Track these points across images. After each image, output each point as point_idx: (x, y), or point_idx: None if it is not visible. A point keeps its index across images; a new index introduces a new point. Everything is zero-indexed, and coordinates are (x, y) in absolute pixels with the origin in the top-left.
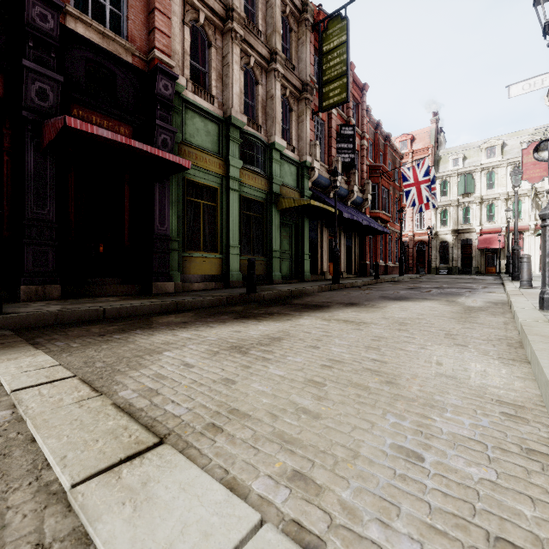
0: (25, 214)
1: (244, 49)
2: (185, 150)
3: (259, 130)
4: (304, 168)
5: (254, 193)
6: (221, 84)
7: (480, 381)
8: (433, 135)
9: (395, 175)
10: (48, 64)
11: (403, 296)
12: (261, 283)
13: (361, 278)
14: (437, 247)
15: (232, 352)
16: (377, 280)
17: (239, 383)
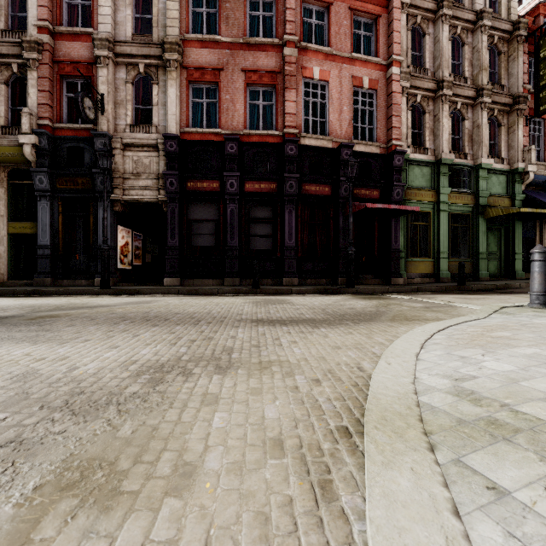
0: (339, 246)
1: (451, 100)
2: (408, 192)
3: (465, 157)
4: (515, 175)
5: (460, 209)
6: (433, 136)
7: None
8: None
9: None
10: (347, 174)
11: None
12: (467, 280)
13: None
14: None
15: (463, 299)
16: None
17: (469, 301)
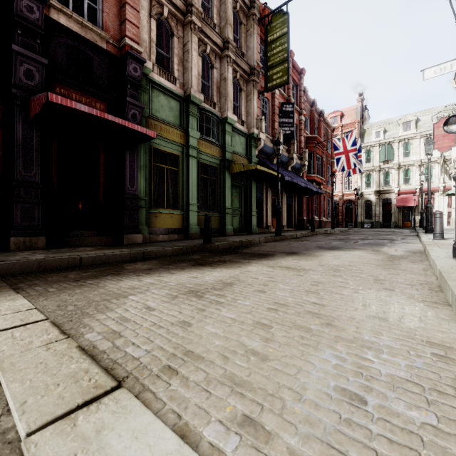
0: (14, 177)
1: (201, 38)
2: (152, 123)
3: (214, 107)
4: (251, 139)
5: (210, 159)
6: (182, 68)
7: (410, 323)
8: (359, 112)
9: (327, 145)
10: (34, 49)
11: (335, 246)
12: (215, 235)
13: (299, 231)
14: (362, 205)
15: (189, 296)
16: (312, 233)
17: (194, 326)
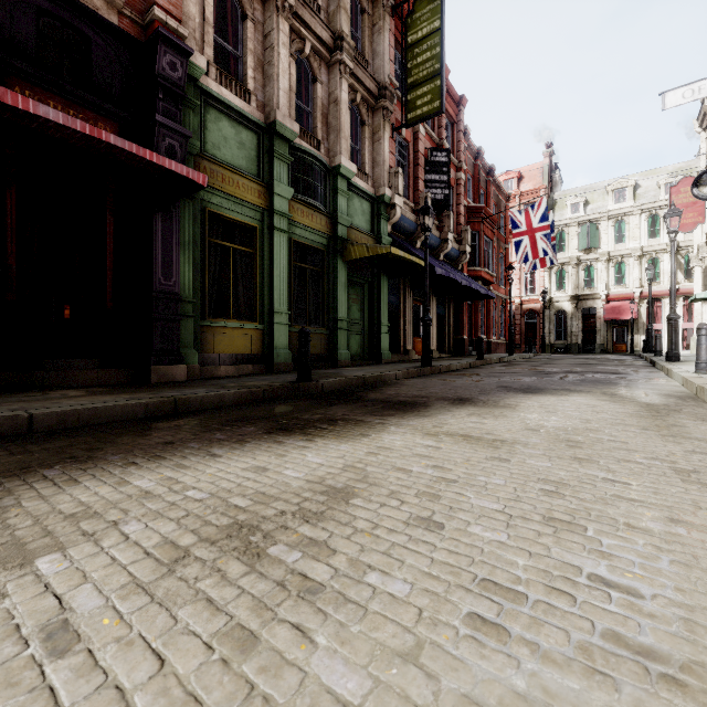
0: None
1: (295, 28)
2: (206, 167)
3: (318, 147)
4: (381, 205)
5: (310, 237)
6: (262, 76)
7: None
8: (546, 173)
9: (499, 222)
10: None
11: (532, 385)
12: (320, 366)
13: (458, 358)
14: (551, 318)
15: (222, 555)
16: (481, 362)
17: None
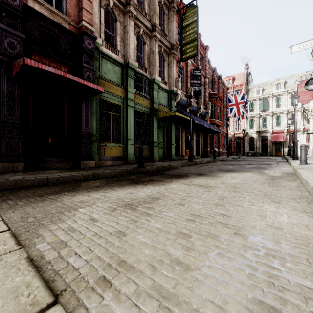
0: (1, 119)
1: (136, 23)
2: (101, 82)
3: (145, 71)
4: (172, 94)
5: (142, 108)
6: (123, 43)
7: (300, 231)
8: (245, 77)
9: (224, 99)
10: (15, 27)
11: (231, 169)
12: (146, 161)
13: (205, 158)
14: (247, 141)
15: (125, 209)
16: (214, 160)
17: (128, 235)
